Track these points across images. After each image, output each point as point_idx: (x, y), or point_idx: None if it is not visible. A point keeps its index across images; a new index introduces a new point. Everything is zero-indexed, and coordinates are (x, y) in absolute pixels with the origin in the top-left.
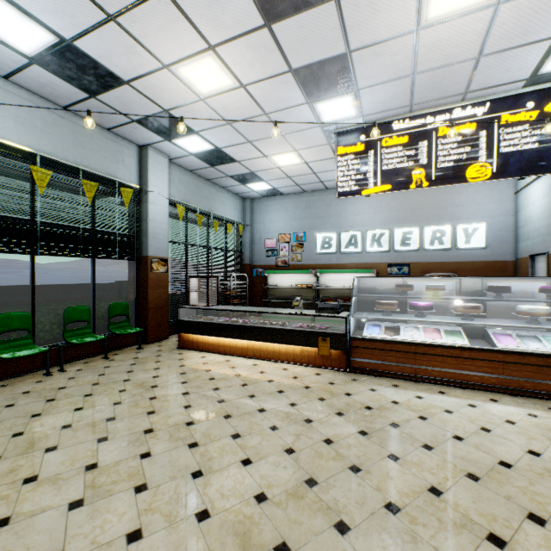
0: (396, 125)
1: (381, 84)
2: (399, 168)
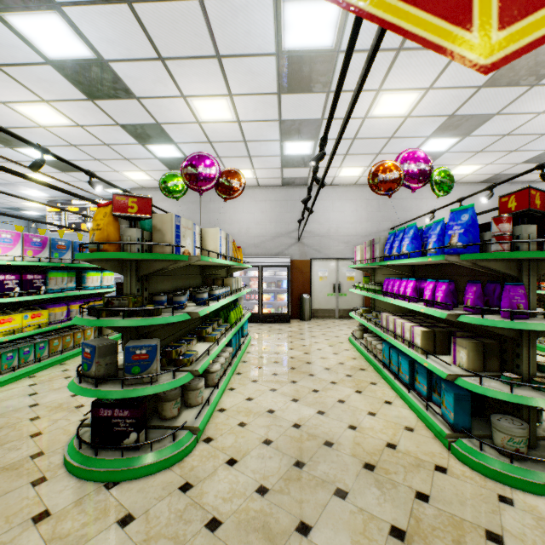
0: (74, 202)
1: (46, 190)
2: (76, 222)
